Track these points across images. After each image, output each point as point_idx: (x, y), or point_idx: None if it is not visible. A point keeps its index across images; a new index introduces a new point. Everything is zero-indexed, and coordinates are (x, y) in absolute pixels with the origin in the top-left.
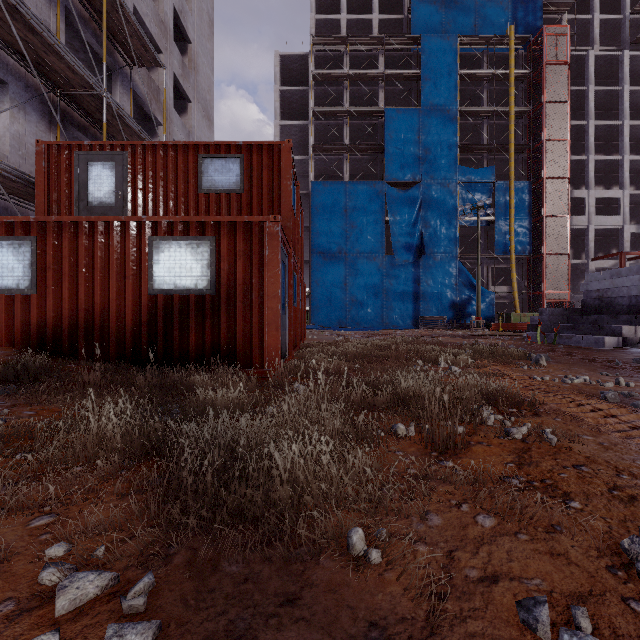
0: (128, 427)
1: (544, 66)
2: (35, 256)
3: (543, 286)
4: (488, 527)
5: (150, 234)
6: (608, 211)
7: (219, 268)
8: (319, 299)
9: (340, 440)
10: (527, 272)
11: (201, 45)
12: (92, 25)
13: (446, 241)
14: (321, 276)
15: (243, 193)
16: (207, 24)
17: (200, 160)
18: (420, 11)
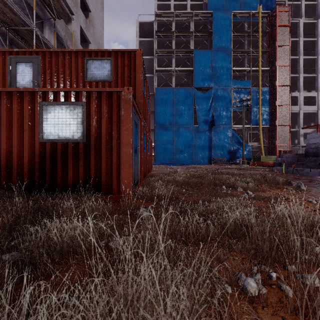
0: None
1: (277, 27)
2: None
3: (276, 142)
4: None
5: (41, 100)
6: (309, 103)
7: (89, 124)
8: (159, 149)
9: None
10: (268, 135)
11: (96, 13)
12: None
13: (225, 119)
14: (160, 137)
15: (112, 81)
16: (100, 3)
17: (85, 61)
18: None
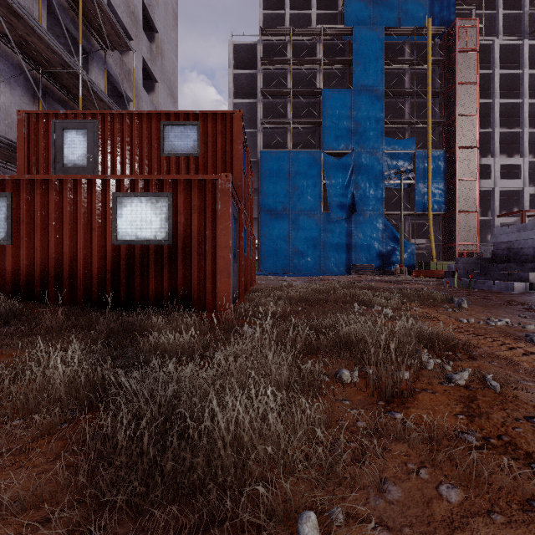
0: (75, 375)
1: (457, 53)
2: (10, 210)
3: (456, 239)
4: (455, 503)
5: (114, 190)
6: (510, 176)
7: (176, 221)
8: (267, 250)
9: (287, 389)
10: (442, 227)
11: (166, 34)
12: (71, 13)
13: (374, 201)
14: (268, 230)
15: (200, 156)
16: (171, 16)
17: (162, 127)
18: (352, 7)
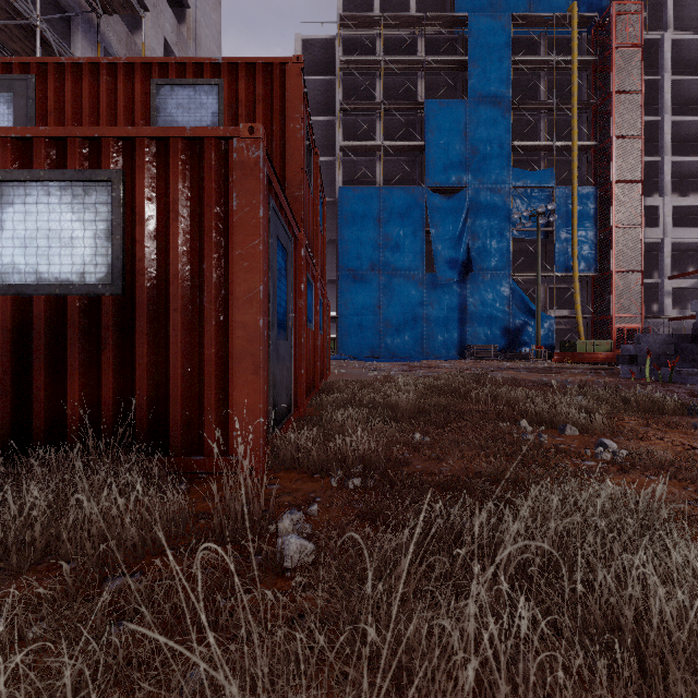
0: None
1: (613, 50)
2: None
3: (612, 309)
4: None
5: None
6: (684, 222)
7: (132, 239)
8: (348, 324)
9: None
10: (592, 293)
11: (204, 13)
12: None
13: (497, 256)
14: (350, 297)
15: None
16: None
17: (153, 89)
18: None
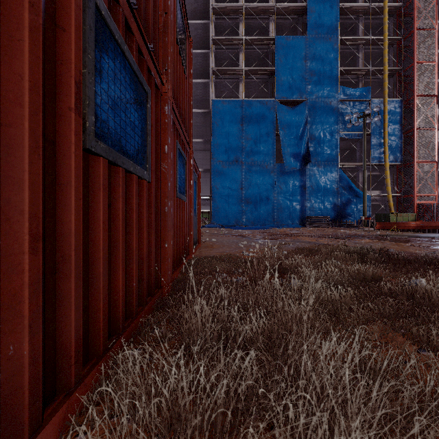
0: None
1: None
2: None
3: (414, 190)
4: None
5: None
6: None
7: None
8: (218, 201)
9: None
10: (397, 178)
11: None
12: None
13: (328, 151)
14: (220, 181)
15: None
16: None
17: None
18: None
